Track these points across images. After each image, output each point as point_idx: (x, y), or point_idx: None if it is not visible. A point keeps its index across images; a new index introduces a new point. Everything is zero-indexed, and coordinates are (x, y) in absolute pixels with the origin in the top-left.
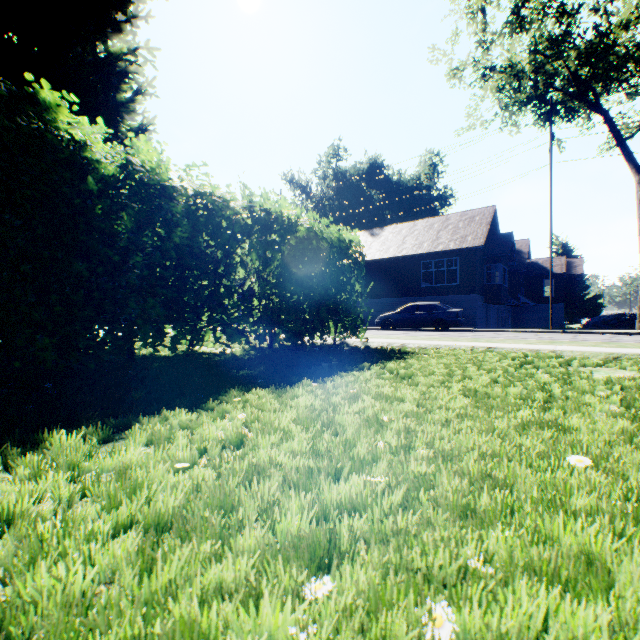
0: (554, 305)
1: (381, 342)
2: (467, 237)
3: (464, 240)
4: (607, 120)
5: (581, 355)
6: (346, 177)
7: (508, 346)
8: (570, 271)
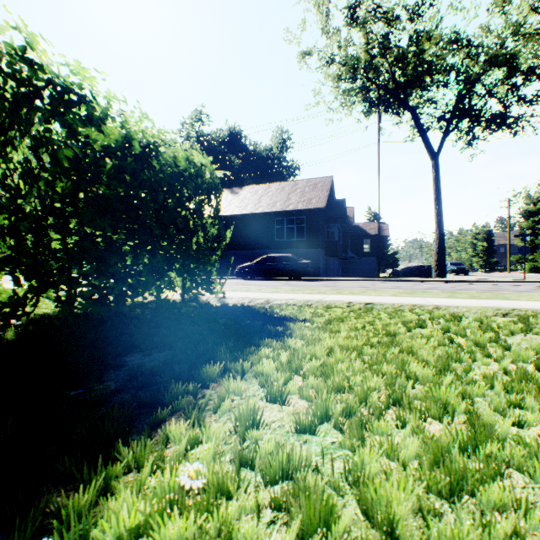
0: (370, 259)
1: (242, 298)
2: (312, 200)
3: (310, 202)
4: (413, 115)
5: (469, 311)
6: (209, 141)
7: (382, 300)
8: (381, 233)
